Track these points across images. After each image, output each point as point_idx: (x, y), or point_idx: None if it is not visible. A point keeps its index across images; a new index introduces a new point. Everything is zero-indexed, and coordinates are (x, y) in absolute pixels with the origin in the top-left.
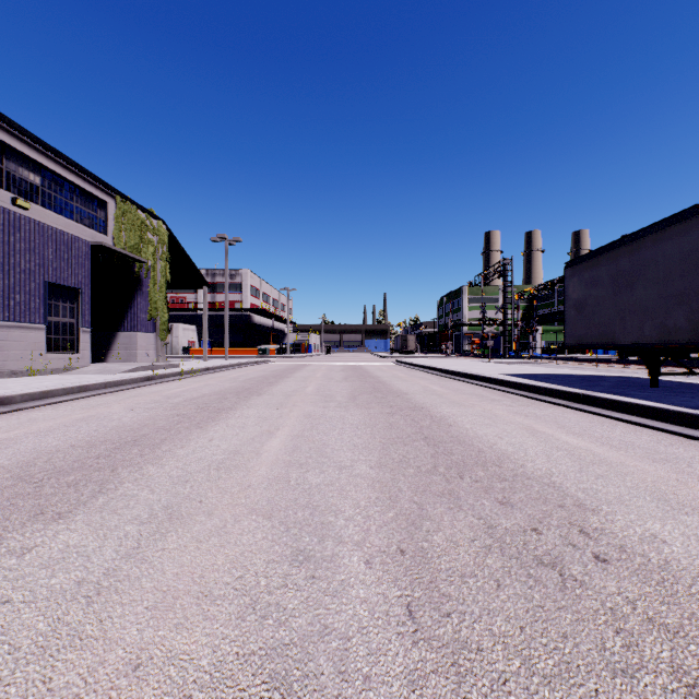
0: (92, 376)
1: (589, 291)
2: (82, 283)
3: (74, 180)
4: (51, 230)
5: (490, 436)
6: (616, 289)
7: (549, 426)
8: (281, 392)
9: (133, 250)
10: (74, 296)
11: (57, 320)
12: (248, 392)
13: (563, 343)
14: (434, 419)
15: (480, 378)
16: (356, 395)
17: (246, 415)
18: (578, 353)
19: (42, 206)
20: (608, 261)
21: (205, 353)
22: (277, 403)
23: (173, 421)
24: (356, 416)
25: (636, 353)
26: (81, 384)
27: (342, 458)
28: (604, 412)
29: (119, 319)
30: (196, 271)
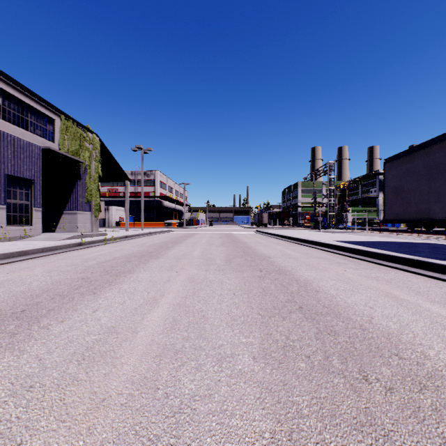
0: (38, 242)
1: (406, 179)
2: (35, 176)
3: (29, 102)
4: (10, 137)
5: (361, 305)
6: (431, 177)
7: (407, 292)
8: (174, 256)
9: (74, 154)
10: (29, 185)
11: (15, 202)
12: (149, 256)
13: (365, 219)
14: (300, 284)
15: (321, 244)
16: (231, 259)
17: (139, 279)
18: (375, 225)
19: (2, 119)
20: (424, 156)
21: (127, 225)
22: (169, 266)
23: (74, 285)
24: (232, 280)
25: (421, 225)
26: (20, 250)
27: (221, 340)
28: (444, 277)
29: (65, 202)
30: (120, 170)
